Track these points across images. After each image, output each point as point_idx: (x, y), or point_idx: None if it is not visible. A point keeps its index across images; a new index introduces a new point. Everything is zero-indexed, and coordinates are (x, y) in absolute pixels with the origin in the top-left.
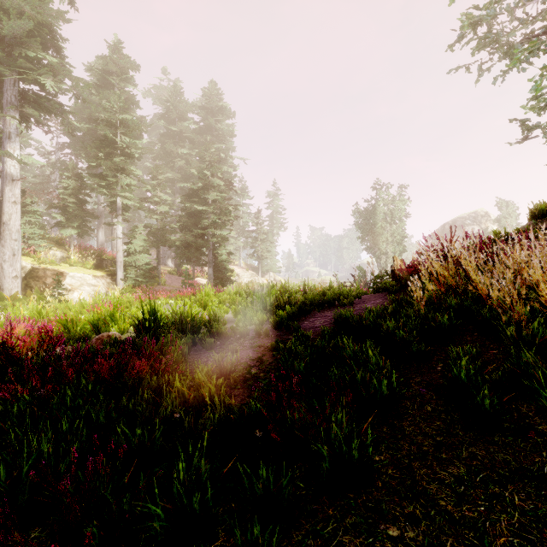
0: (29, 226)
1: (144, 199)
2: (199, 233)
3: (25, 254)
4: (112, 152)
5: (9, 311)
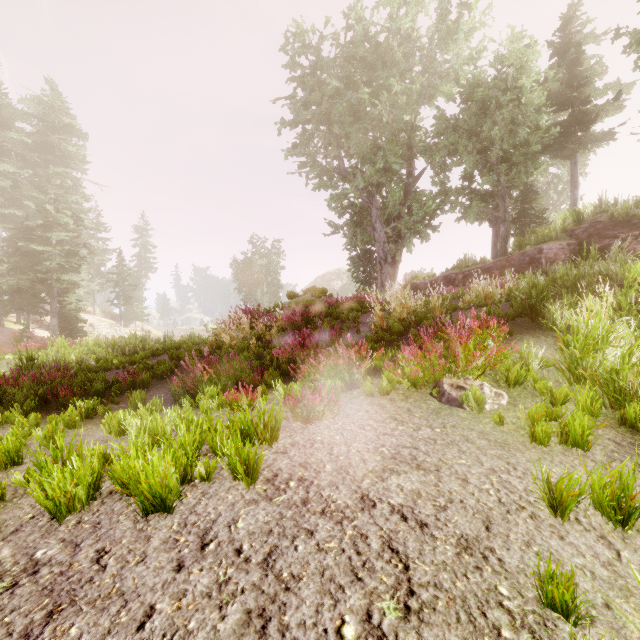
0: None
1: None
2: (38, 277)
3: None
4: None
5: None
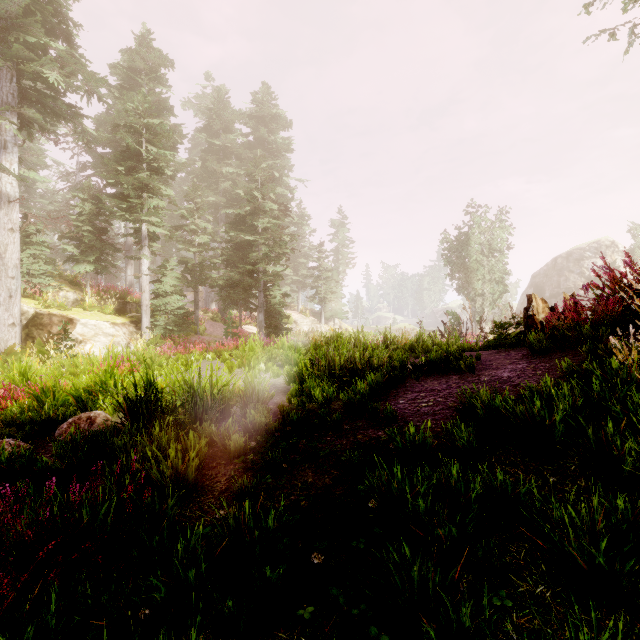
0: (33, 261)
1: (179, 228)
2: (247, 270)
3: (28, 296)
4: (135, 166)
5: None
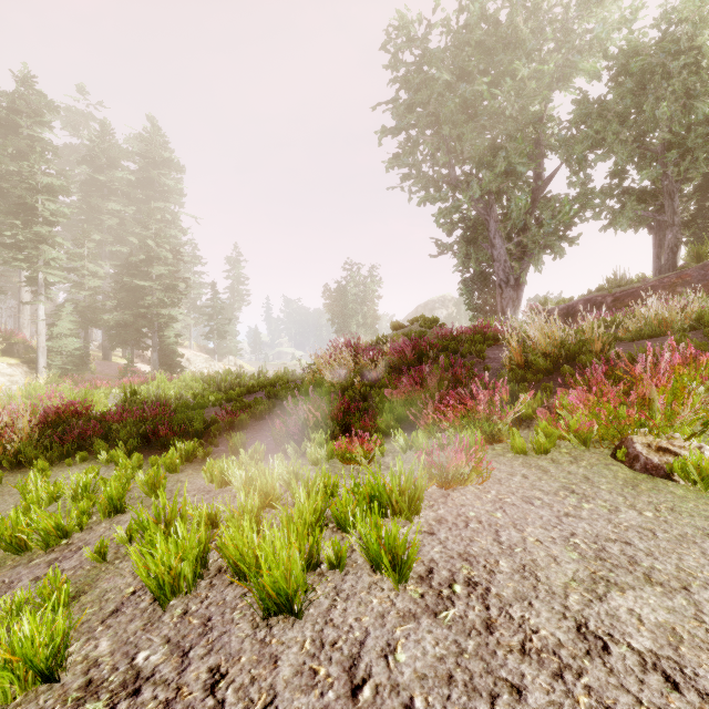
0: None
1: (66, 269)
2: (141, 312)
3: None
4: (32, 220)
5: None
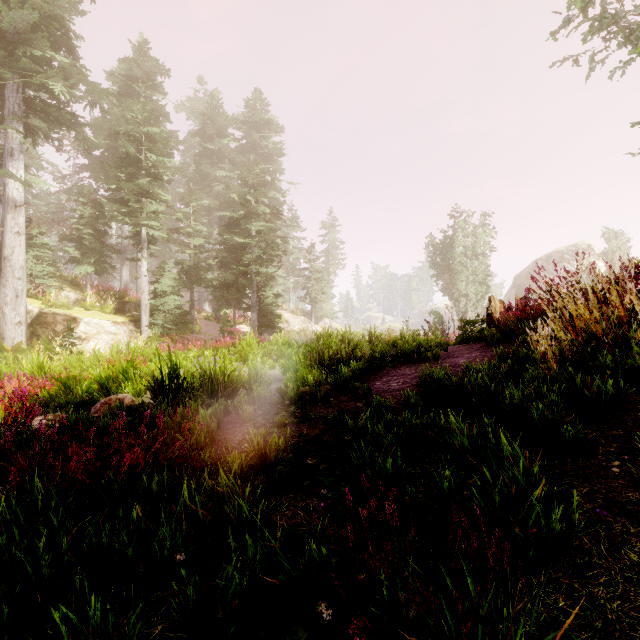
0: (37, 263)
1: (175, 230)
2: (241, 271)
3: (32, 295)
4: (135, 172)
5: (2, 365)
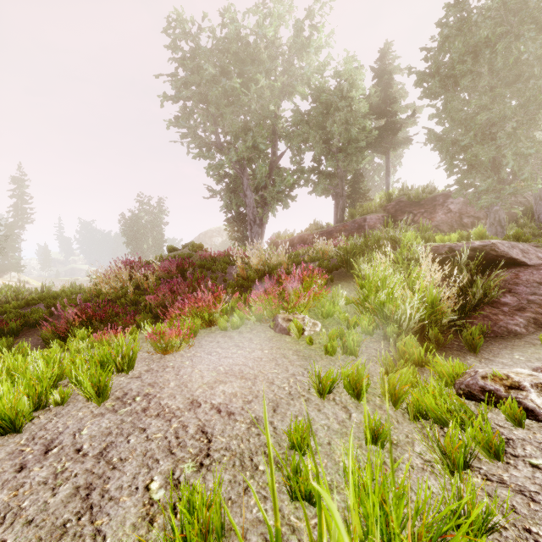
0: None
1: None
2: None
3: None
4: None
5: None
